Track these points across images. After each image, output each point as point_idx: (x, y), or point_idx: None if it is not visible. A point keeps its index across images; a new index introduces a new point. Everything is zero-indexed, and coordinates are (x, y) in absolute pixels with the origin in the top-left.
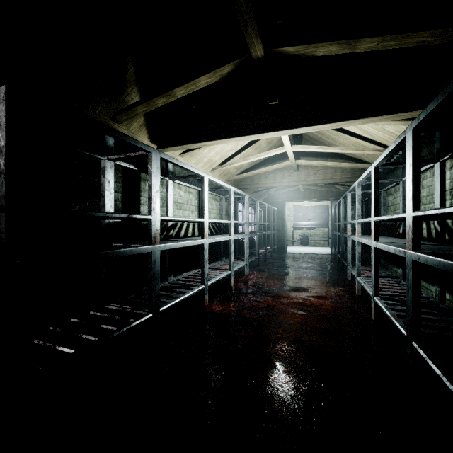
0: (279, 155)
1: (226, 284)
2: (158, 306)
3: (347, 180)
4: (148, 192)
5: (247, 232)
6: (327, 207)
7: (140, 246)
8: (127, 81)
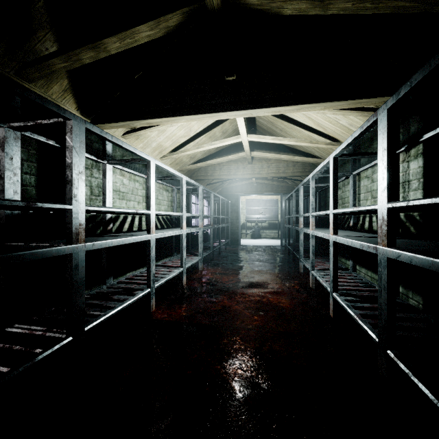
0: (234, 146)
1: (177, 282)
2: (82, 325)
3: (299, 174)
4: (67, 173)
5: (201, 225)
6: (277, 201)
7: (51, 247)
8: (36, 21)
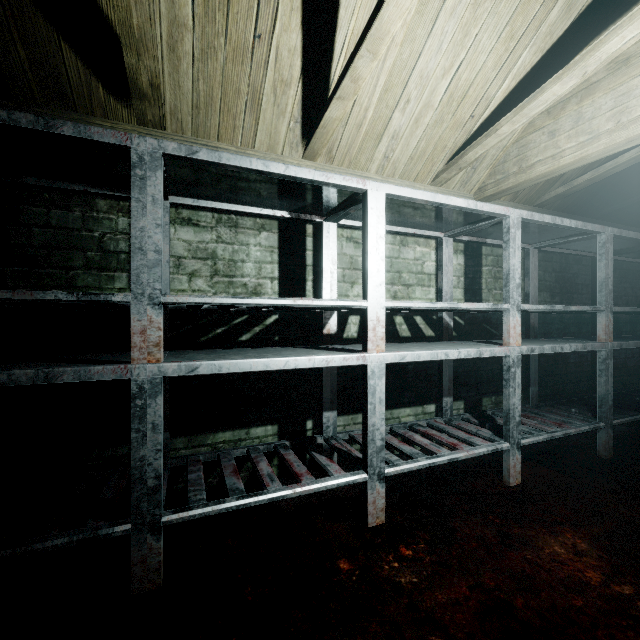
0: None
1: None
2: None
3: None
4: None
5: None
6: None
7: None
8: None
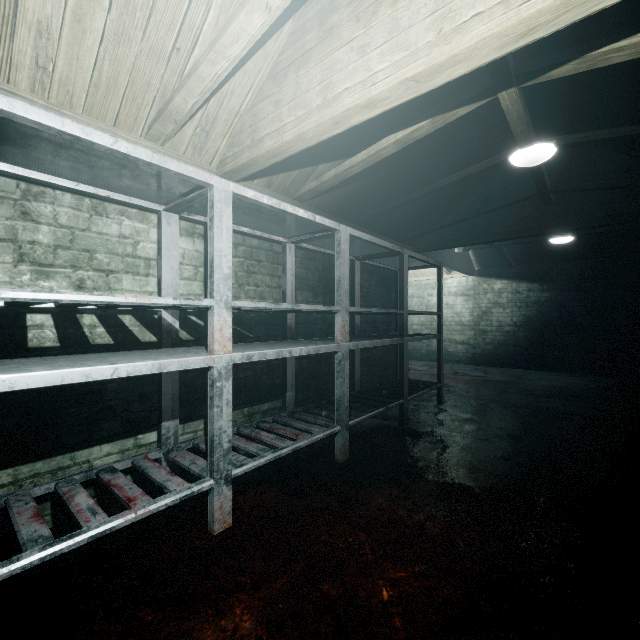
0: None
1: None
2: None
3: None
4: None
5: None
6: None
7: None
8: None
